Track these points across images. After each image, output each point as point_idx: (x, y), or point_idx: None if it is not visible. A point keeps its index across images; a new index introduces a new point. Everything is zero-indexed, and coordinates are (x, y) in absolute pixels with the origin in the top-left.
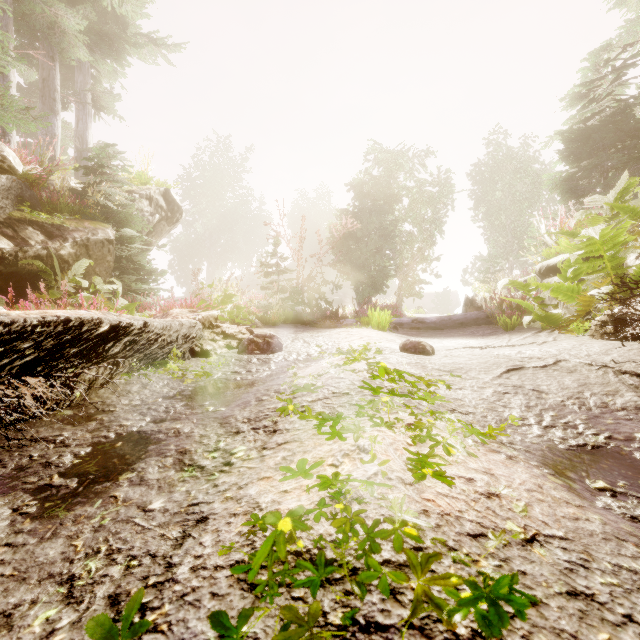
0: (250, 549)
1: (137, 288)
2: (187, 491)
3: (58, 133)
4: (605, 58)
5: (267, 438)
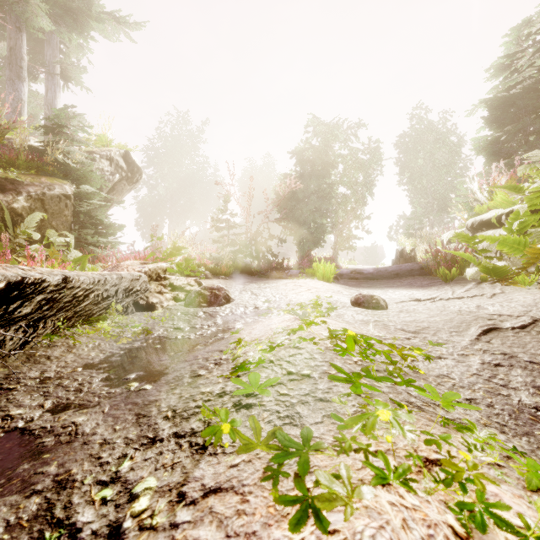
0: None
1: (93, 241)
2: None
3: (25, 98)
4: (525, 34)
5: (191, 464)
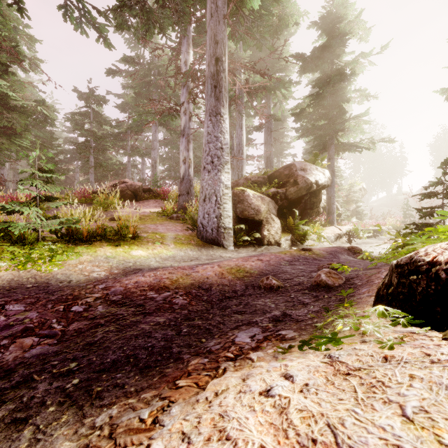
0: None
1: (362, 219)
2: None
3: None
4: None
5: None
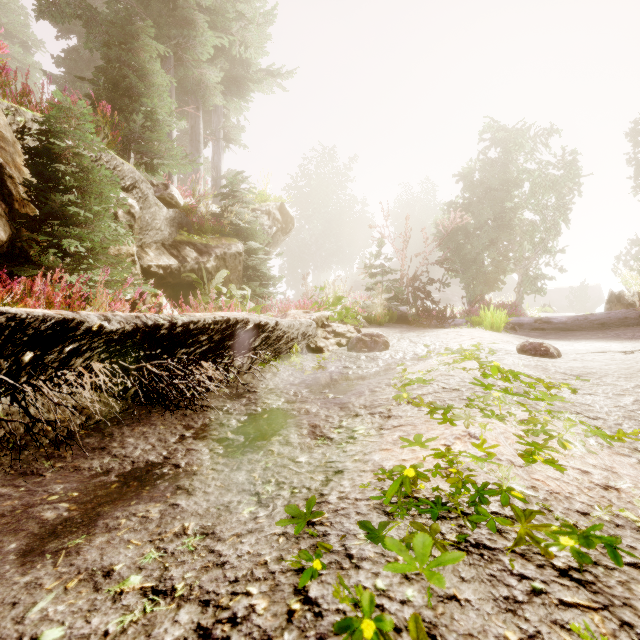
0: (380, 491)
1: (260, 292)
2: (323, 453)
3: (201, 168)
4: None
5: (383, 421)
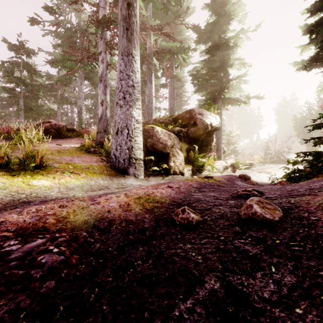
0: None
1: (238, 156)
2: None
3: None
4: None
5: None
